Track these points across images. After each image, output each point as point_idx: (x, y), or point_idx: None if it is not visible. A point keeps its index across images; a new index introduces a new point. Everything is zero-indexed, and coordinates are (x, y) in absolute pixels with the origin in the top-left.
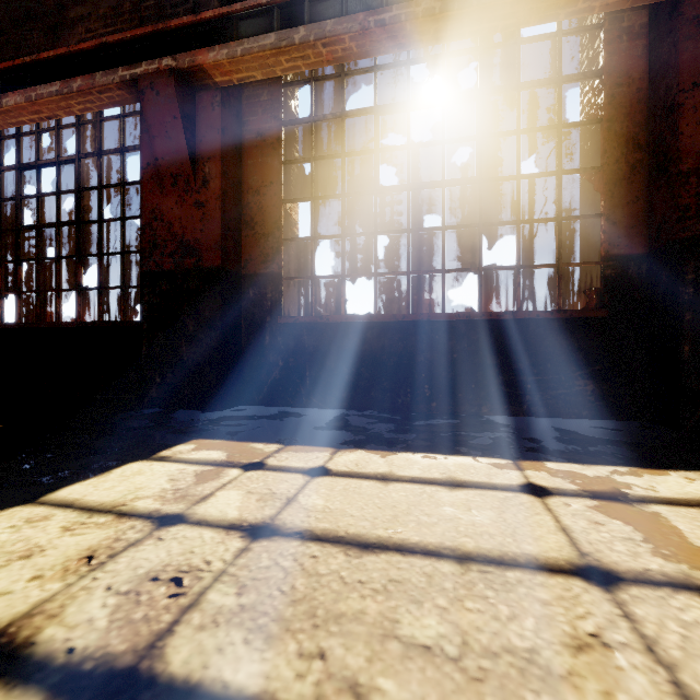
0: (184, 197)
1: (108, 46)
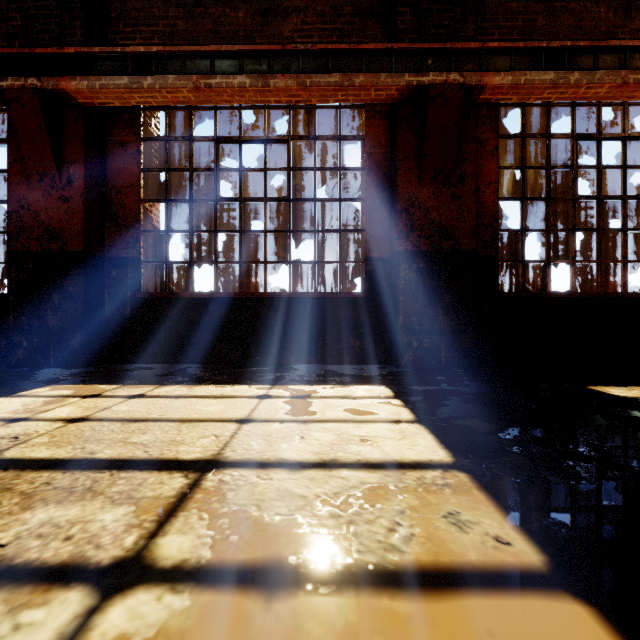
0: (50, 192)
1: None
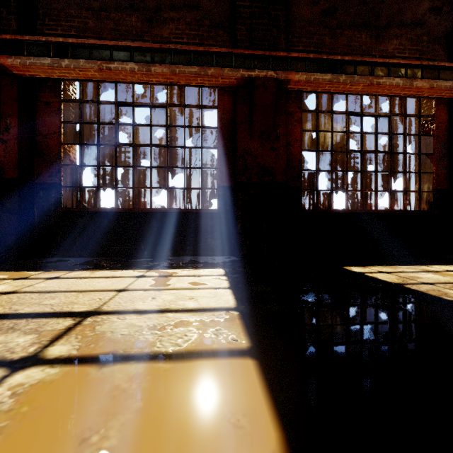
0: None
1: None
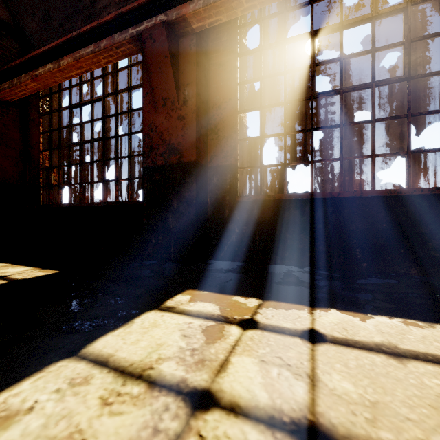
0: (170, 113)
1: (122, 15)
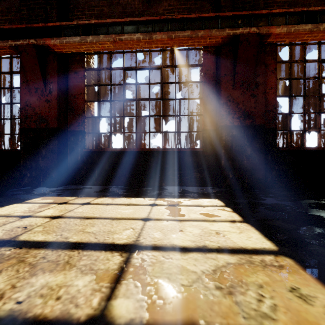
0: (40, 97)
1: (4, 29)
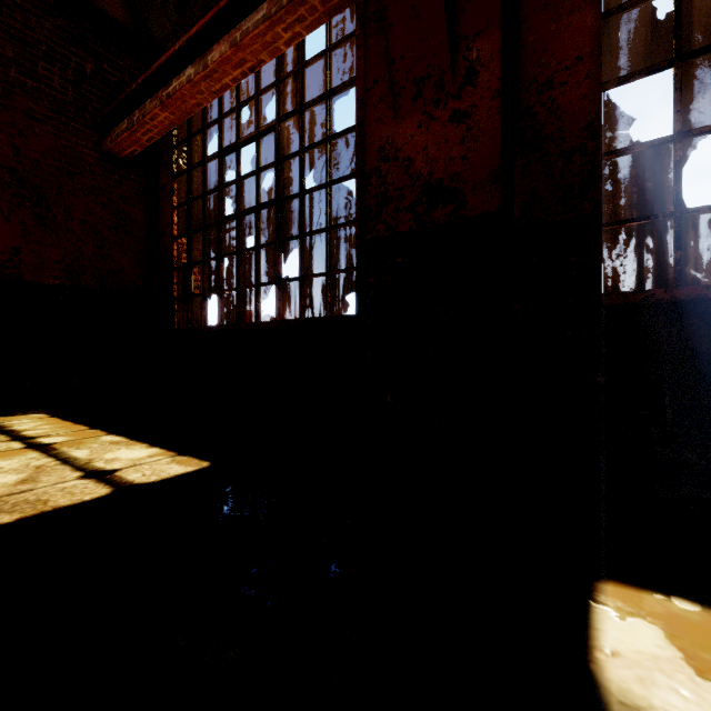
0: (431, 112)
1: None
